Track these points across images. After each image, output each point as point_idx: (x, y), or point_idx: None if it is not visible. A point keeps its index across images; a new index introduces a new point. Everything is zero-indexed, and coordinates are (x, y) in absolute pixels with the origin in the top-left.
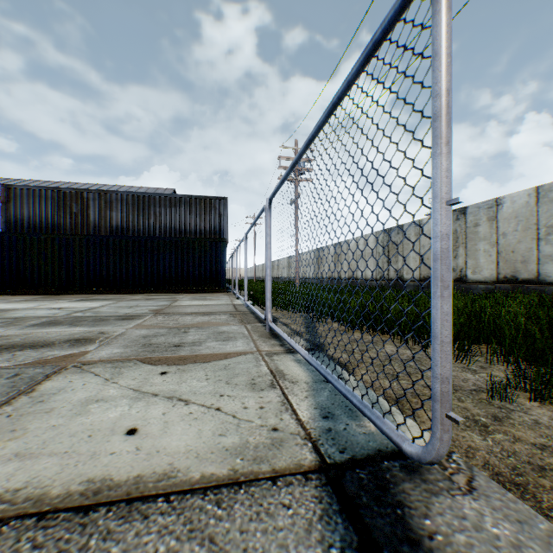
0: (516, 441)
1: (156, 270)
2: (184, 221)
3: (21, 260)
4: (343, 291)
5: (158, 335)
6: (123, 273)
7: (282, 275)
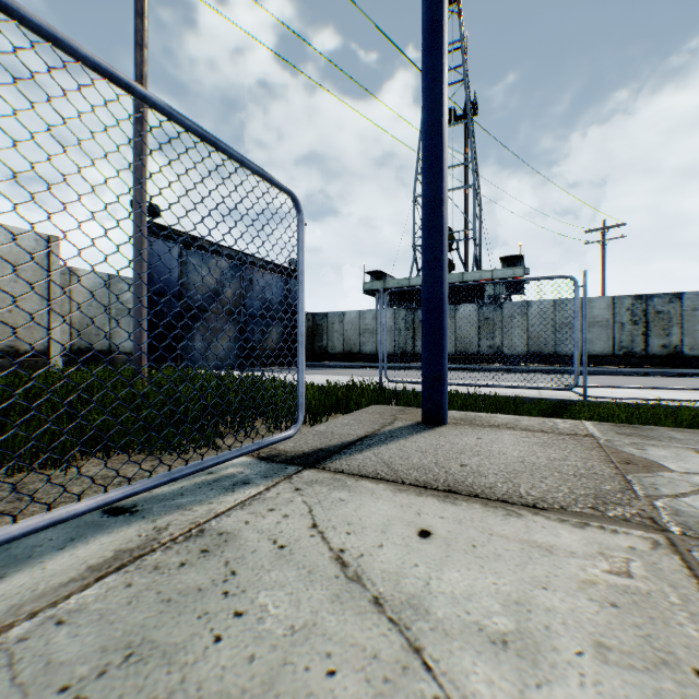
0: (157, 470)
1: None
2: None
3: None
4: None
5: None
6: None
7: None
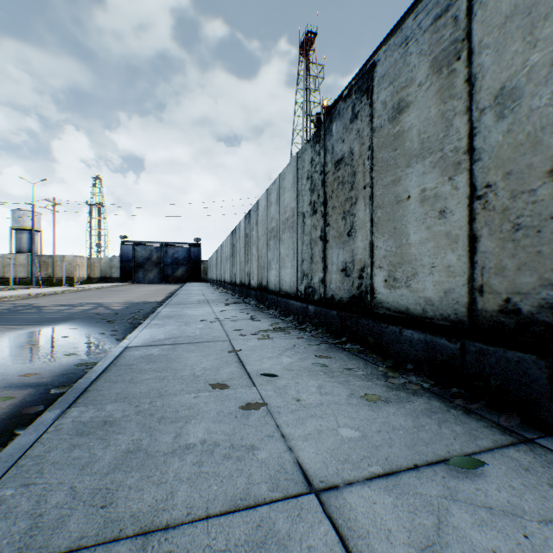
0: None
1: None
2: None
3: None
4: None
5: None
6: None
7: None
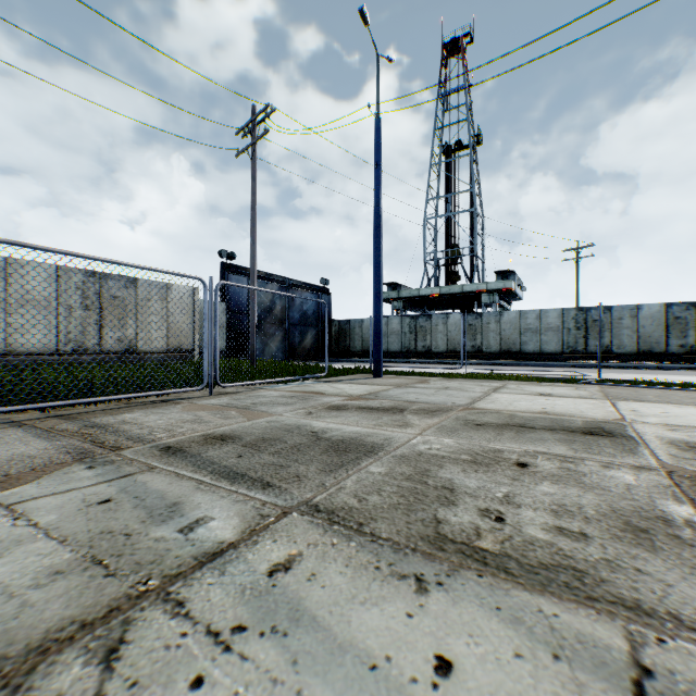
0: None
1: None
2: None
3: None
4: None
5: (280, 404)
6: None
7: None
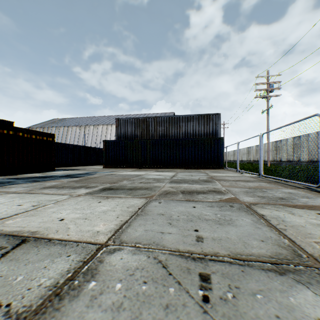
0: None
1: (184, 156)
2: (195, 129)
3: (125, 152)
4: (316, 170)
5: (251, 192)
6: (168, 158)
7: (241, 159)
